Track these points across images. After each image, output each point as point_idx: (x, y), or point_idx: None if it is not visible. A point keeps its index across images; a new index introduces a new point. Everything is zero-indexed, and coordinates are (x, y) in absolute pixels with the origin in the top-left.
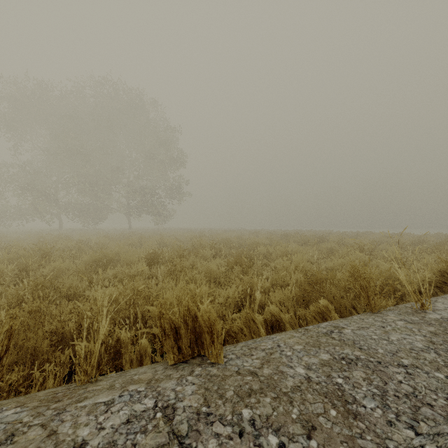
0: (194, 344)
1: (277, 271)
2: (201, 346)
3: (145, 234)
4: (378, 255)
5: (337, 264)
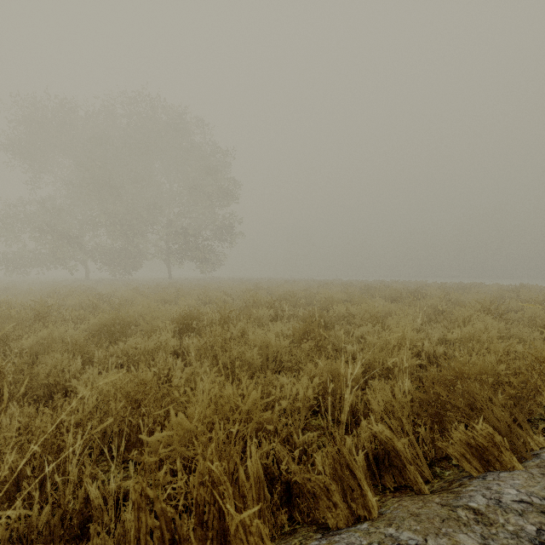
0: None
1: (367, 344)
2: None
3: (188, 285)
4: (510, 318)
5: (462, 336)
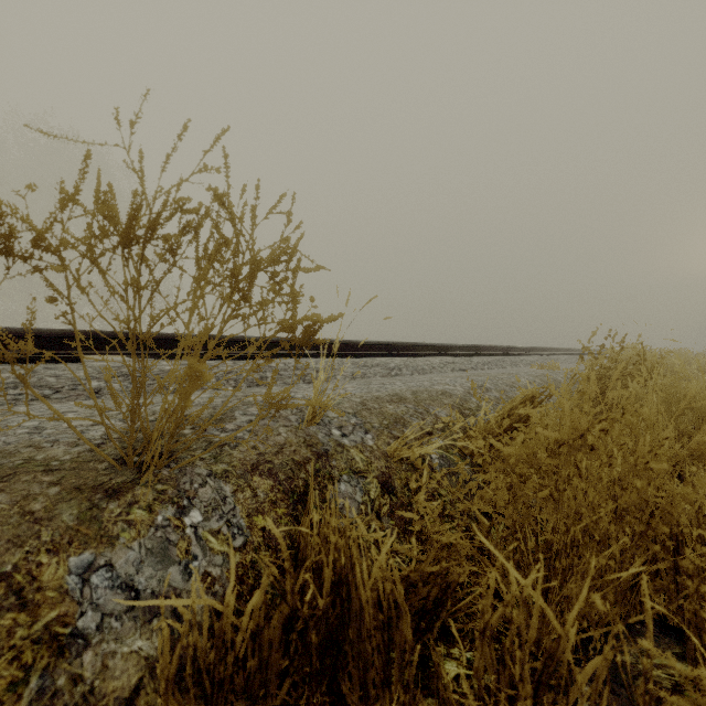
0: None
1: None
2: None
3: None
4: None
5: None
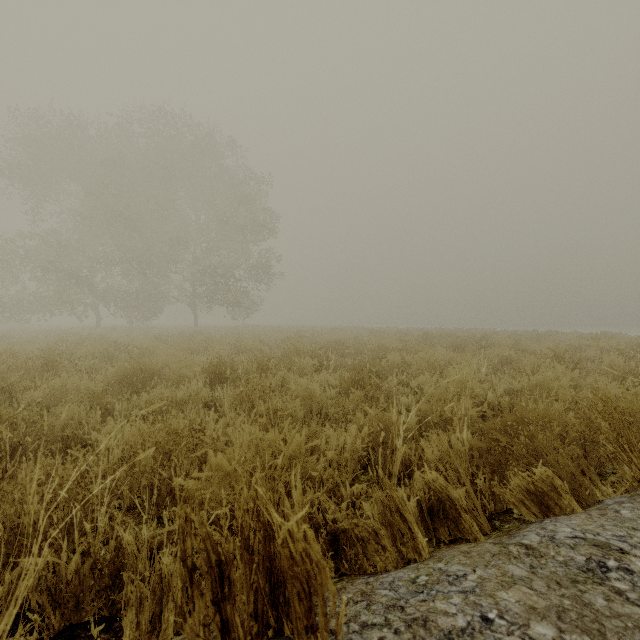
0: (268, 602)
1: (424, 395)
2: (284, 609)
3: (217, 333)
4: (587, 368)
5: (529, 386)
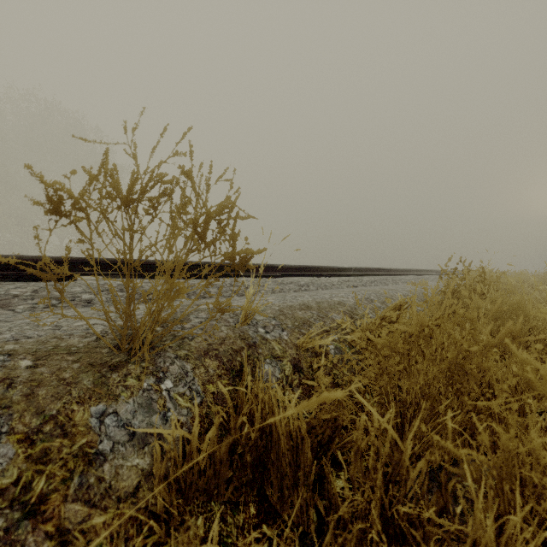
0: None
1: None
2: None
3: None
4: None
5: None
